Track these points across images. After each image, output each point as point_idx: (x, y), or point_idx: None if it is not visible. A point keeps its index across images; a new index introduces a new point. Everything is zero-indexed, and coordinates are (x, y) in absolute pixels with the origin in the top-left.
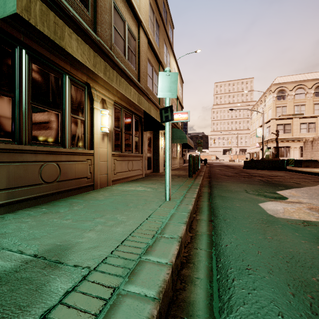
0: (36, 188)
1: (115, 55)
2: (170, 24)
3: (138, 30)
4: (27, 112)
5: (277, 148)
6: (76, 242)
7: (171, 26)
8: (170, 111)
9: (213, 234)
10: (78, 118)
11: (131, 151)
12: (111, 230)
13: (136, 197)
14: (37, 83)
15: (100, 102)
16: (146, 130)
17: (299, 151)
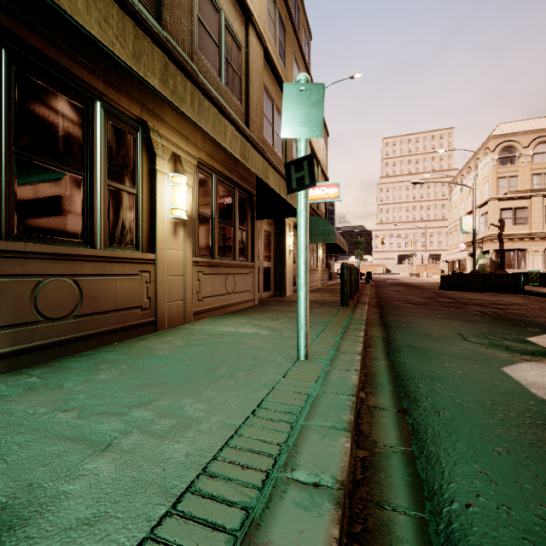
0: (25, 331)
1: (200, 72)
2: (305, 30)
3: (246, 31)
4: (4, 172)
5: (501, 253)
6: (51, 497)
7: (307, 34)
8: (307, 168)
9: (415, 454)
10: (122, 189)
11: (233, 257)
12: (161, 448)
13: (236, 349)
14: (28, 111)
15: (170, 161)
16: (260, 217)
17: (543, 257)
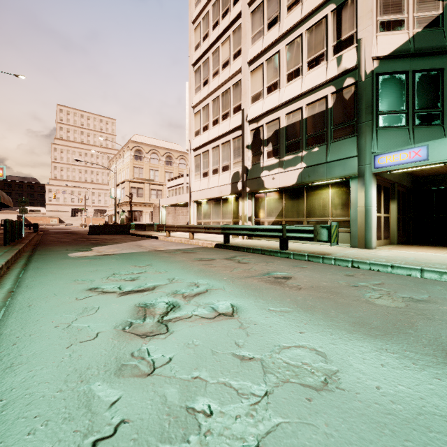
0: None
1: None
2: None
3: None
4: None
5: (131, 212)
6: None
7: None
8: None
9: (25, 267)
10: None
11: None
12: None
13: None
14: None
15: None
16: None
17: (150, 216)
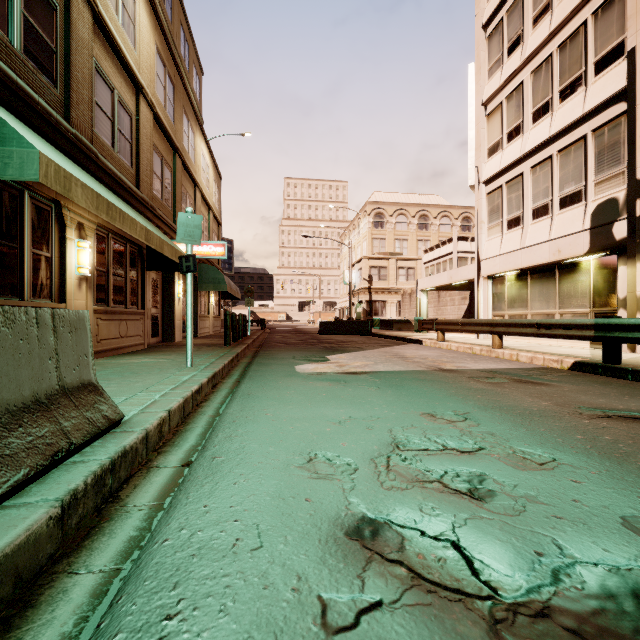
0: None
1: (98, 148)
2: (196, 67)
3: (137, 100)
4: None
5: (370, 303)
6: None
7: (198, 70)
8: (192, 261)
9: (235, 388)
10: (41, 254)
11: (125, 305)
12: (130, 385)
13: (145, 367)
14: None
15: (76, 229)
16: (151, 269)
17: (397, 307)
